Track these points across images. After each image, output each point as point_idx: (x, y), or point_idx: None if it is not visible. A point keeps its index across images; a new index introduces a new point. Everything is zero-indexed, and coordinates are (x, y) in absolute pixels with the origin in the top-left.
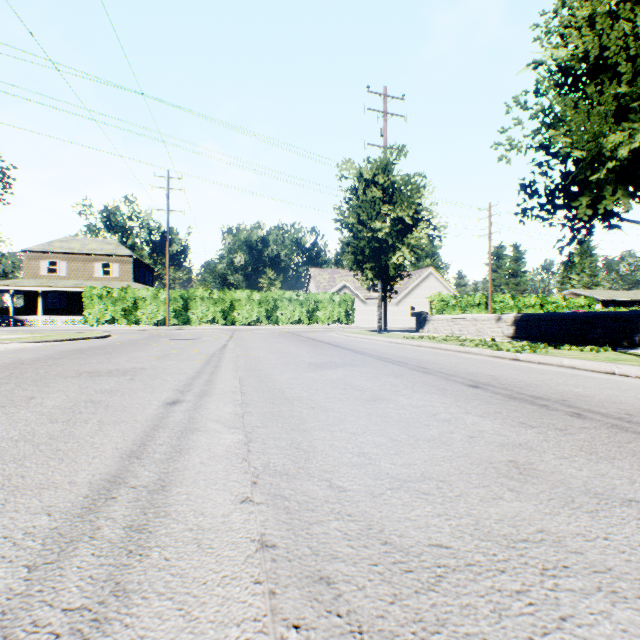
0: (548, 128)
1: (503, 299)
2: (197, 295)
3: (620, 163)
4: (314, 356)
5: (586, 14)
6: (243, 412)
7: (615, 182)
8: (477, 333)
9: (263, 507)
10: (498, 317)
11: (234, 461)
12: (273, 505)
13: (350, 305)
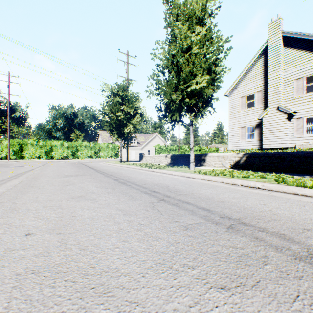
0: (159, 89)
1: (185, 147)
2: (29, 143)
3: (178, 104)
4: (72, 172)
5: (164, 54)
6: (7, 191)
7: (177, 111)
8: (159, 162)
9: None
10: (166, 155)
11: None
12: None
13: (117, 149)
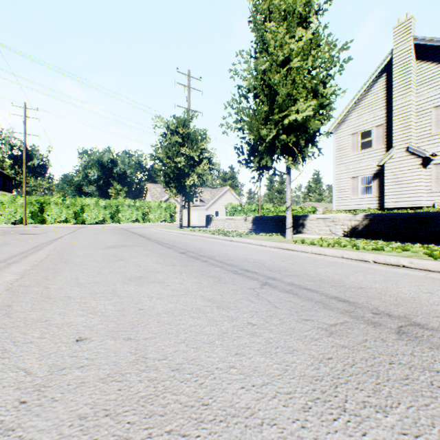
0: (240, 121)
1: (268, 207)
2: (52, 201)
3: (269, 143)
4: (117, 242)
5: (250, 70)
6: (31, 268)
7: (268, 152)
8: (236, 227)
9: (4, 294)
10: (245, 218)
11: (4, 284)
12: (10, 294)
13: (173, 210)
